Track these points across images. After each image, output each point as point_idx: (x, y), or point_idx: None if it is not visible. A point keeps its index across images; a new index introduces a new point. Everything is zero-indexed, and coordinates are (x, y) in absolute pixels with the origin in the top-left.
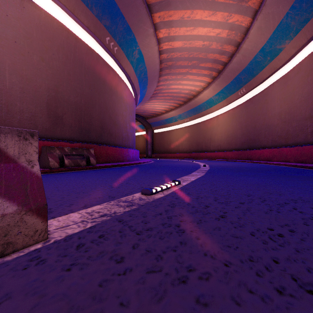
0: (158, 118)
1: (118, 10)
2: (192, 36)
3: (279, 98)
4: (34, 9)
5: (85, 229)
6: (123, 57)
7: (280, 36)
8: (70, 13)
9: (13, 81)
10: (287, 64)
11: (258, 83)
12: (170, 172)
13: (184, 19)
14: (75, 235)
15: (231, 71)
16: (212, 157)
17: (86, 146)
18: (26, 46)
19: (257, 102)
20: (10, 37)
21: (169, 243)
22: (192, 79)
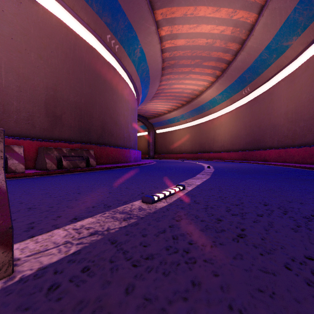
0: (160, 118)
1: (119, 6)
2: (196, 34)
3: (285, 97)
4: (31, 5)
5: (66, 256)
6: (124, 55)
7: (287, 33)
8: (69, 10)
9: (9, 80)
10: (294, 62)
11: (264, 82)
12: (173, 174)
13: (187, 16)
14: (51, 268)
15: (235, 70)
16: (215, 157)
17: (86, 147)
18: (23, 43)
19: (261, 101)
20: (6, 33)
21: (176, 283)
22: (195, 79)
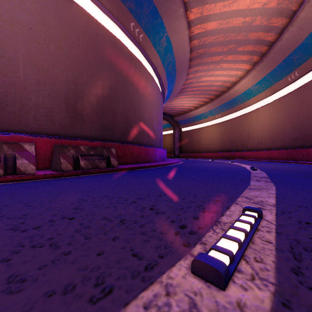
0: (186, 116)
1: None
2: (231, 13)
3: None
4: None
5: None
6: (149, 46)
7: None
8: None
9: (28, 73)
10: None
11: None
12: (214, 180)
13: None
14: None
15: (279, 52)
16: (250, 157)
17: (108, 145)
18: (42, 33)
19: None
20: (24, 23)
21: None
22: (227, 68)
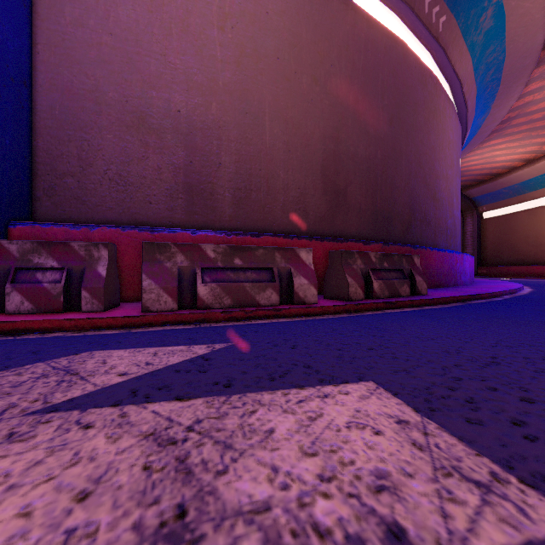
0: (499, 183)
1: None
2: None
3: None
4: None
5: None
6: (455, 38)
7: None
8: None
9: (274, 133)
10: None
11: None
12: None
13: None
14: None
15: None
16: None
17: (391, 250)
18: (291, 62)
19: None
20: (270, 52)
21: None
22: None
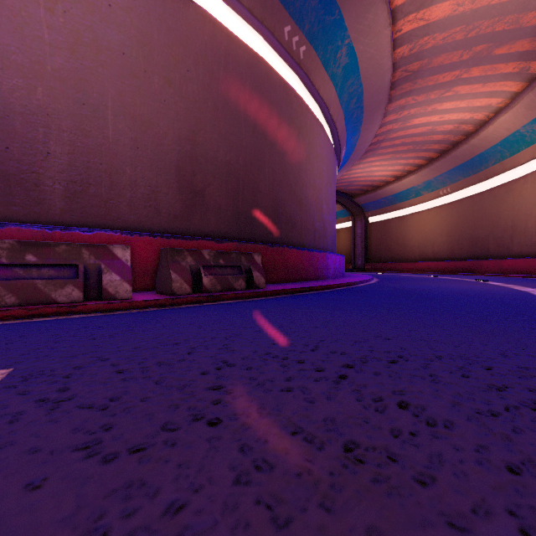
0: (378, 194)
1: None
2: None
3: None
4: None
5: None
6: (316, 66)
7: None
8: None
9: (120, 129)
10: None
11: None
12: (488, 321)
13: None
14: None
15: None
16: (517, 269)
17: (247, 248)
18: (141, 60)
19: None
20: (114, 46)
21: None
22: (467, 95)
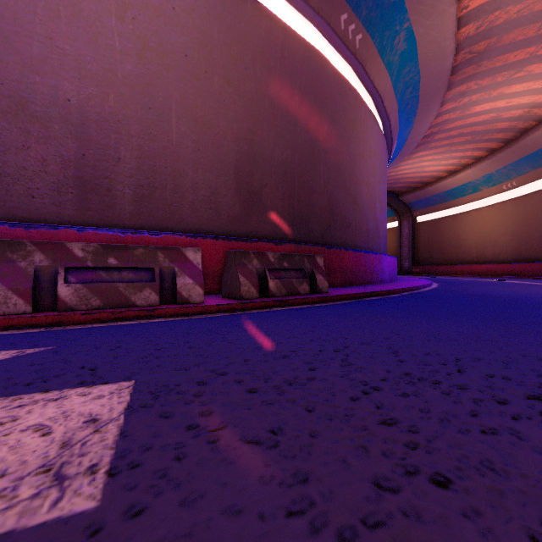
0: (428, 191)
1: None
2: None
3: None
4: None
5: None
6: (372, 55)
7: None
8: None
9: (182, 131)
10: None
11: None
12: None
13: None
14: None
15: None
16: None
17: (304, 250)
18: (202, 61)
19: None
20: (177, 48)
21: None
22: None
